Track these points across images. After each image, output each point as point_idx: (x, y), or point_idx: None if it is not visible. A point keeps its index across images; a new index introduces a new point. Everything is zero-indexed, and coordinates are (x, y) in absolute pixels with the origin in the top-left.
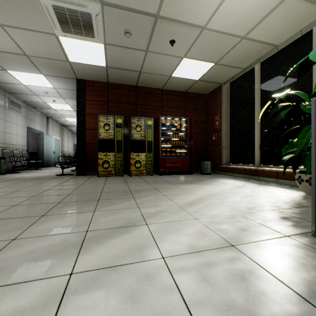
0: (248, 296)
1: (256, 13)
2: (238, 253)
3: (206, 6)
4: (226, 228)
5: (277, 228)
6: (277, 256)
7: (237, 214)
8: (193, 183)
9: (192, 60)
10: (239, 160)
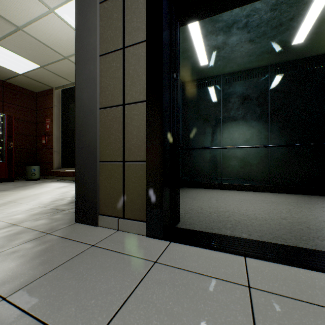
0: (5, 242)
1: (73, 45)
2: (16, 227)
3: (20, 12)
4: (19, 217)
5: (62, 208)
6: (46, 221)
7: (38, 206)
8: (8, 190)
9: (9, 51)
10: (70, 164)
